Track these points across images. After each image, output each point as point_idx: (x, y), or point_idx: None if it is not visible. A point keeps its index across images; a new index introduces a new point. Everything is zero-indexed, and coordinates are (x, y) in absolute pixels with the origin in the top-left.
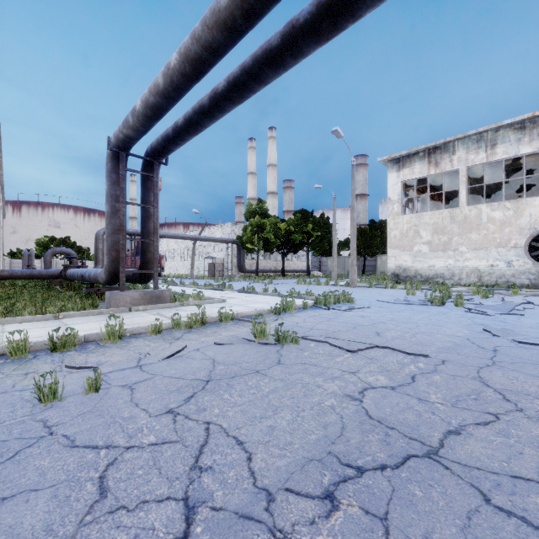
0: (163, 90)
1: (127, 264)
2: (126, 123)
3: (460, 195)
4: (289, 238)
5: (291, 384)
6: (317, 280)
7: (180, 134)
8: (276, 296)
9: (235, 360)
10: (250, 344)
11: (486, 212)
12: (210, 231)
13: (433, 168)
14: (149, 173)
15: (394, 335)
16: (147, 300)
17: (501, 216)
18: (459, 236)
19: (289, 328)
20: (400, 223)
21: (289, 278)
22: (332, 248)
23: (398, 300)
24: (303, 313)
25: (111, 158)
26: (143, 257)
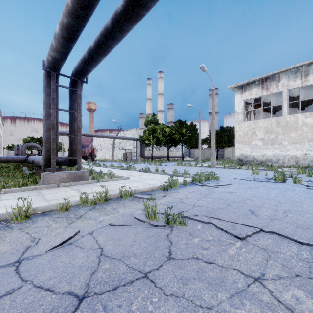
0: (72, 9)
1: None
2: (51, 46)
3: (283, 108)
4: (171, 137)
5: (189, 310)
6: (189, 163)
7: (93, 55)
8: (164, 174)
9: (123, 252)
10: (142, 225)
11: (301, 119)
12: (123, 133)
13: (265, 91)
14: (74, 88)
15: (268, 214)
16: (72, 178)
17: (312, 121)
18: (282, 134)
19: (175, 205)
20: (243, 127)
21: (171, 161)
22: (197, 144)
23: (249, 178)
24: (184, 189)
25: (46, 77)
26: (70, 148)
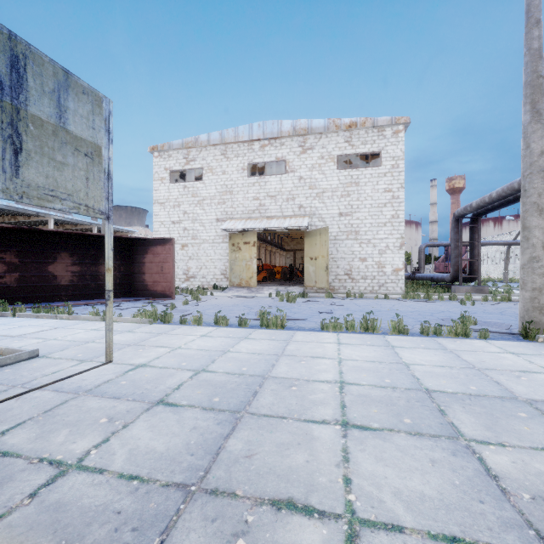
0: (488, 202)
1: (439, 268)
2: (466, 209)
3: None
4: None
5: None
6: None
7: (495, 208)
8: None
9: None
10: None
11: None
12: None
13: None
14: (475, 225)
15: None
16: (474, 291)
17: None
18: None
19: None
20: None
21: None
22: None
23: None
24: None
25: (454, 221)
26: (471, 268)
